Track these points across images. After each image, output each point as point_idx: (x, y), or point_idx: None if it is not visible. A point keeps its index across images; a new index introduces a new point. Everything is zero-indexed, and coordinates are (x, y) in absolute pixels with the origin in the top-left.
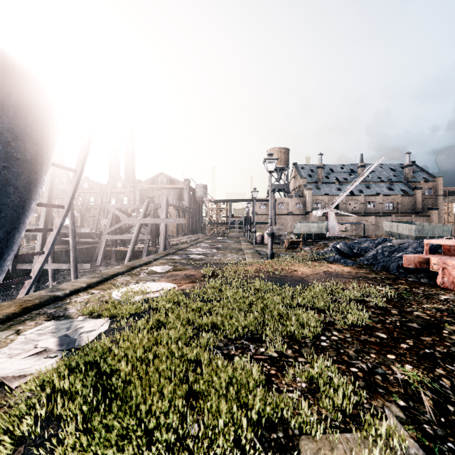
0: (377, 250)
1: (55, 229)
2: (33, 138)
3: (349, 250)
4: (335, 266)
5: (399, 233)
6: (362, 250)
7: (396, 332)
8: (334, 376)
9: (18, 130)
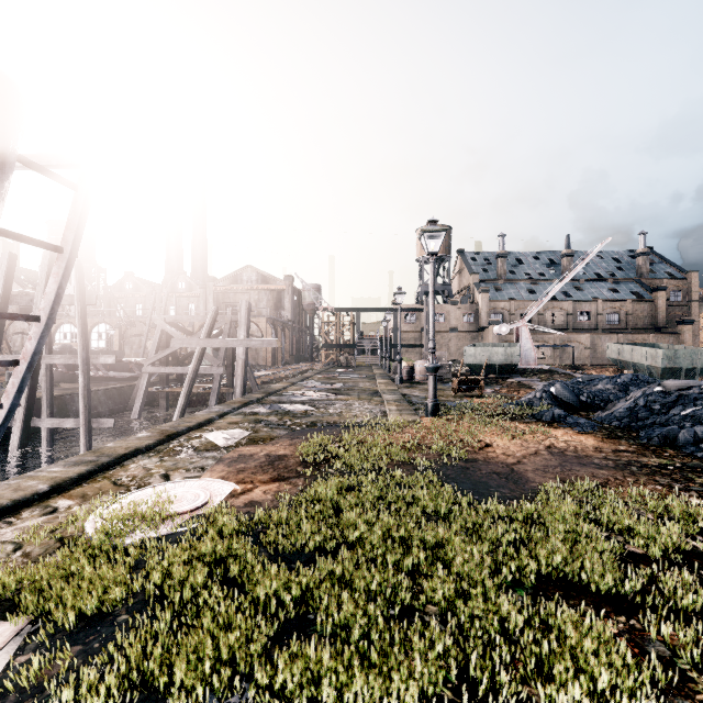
0: (635, 400)
1: (24, 361)
2: None
3: (573, 397)
4: (563, 434)
5: (634, 362)
6: (596, 397)
7: None
8: None
9: None
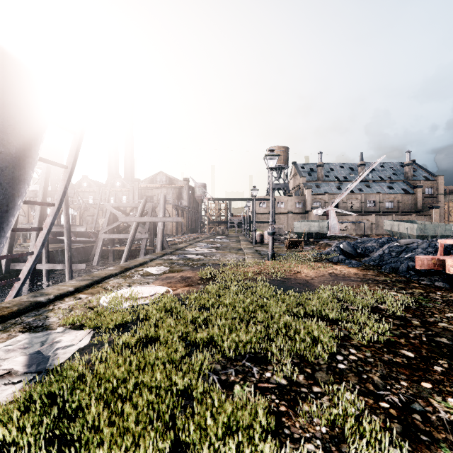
0: (384, 250)
1: (45, 228)
2: (18, 131)
3: (353, 250)
4: (341, 268)
5: (400, 232)
6: (366, 250)
7: (424, 349)
8: (361, 415)
9: None
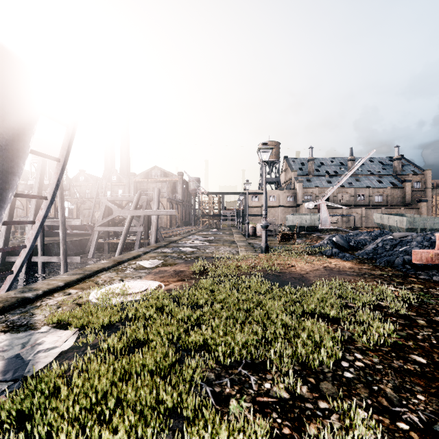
0: (377, 243)
1: (38, 221)
2: (7, 122)
3: (345, 243)
4: (335, 261)
5: (389, 225)
6: (358, 243)
7: (436, 354)
8: None
9: None
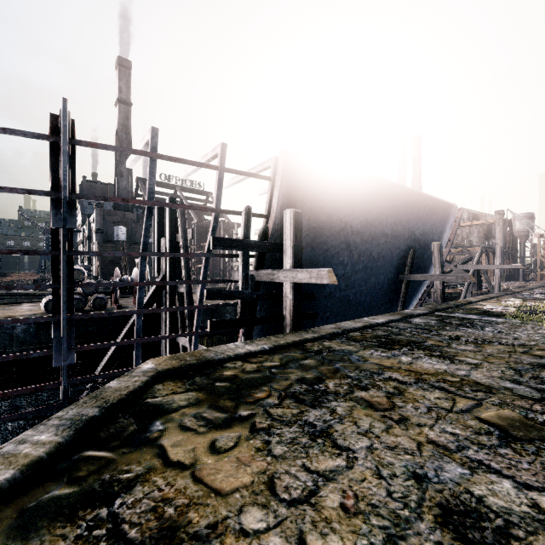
0: None
1: None
2: (445, 231)
3: None
4: None
5: None
6: None
7: None
8: None
9: (442, 230)
